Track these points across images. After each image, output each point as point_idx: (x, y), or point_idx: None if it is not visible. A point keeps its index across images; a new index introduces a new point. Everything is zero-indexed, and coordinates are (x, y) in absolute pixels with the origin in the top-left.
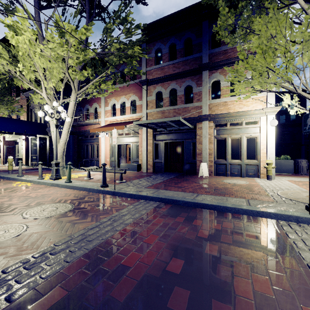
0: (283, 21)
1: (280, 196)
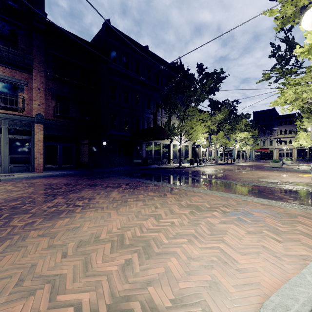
0: None
1: None
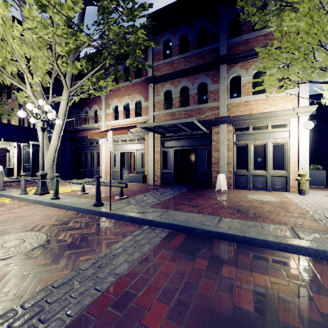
0: None
1: None
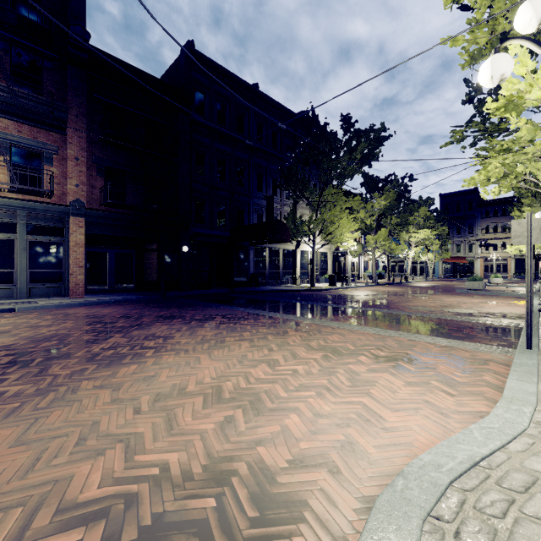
0: None
1: None
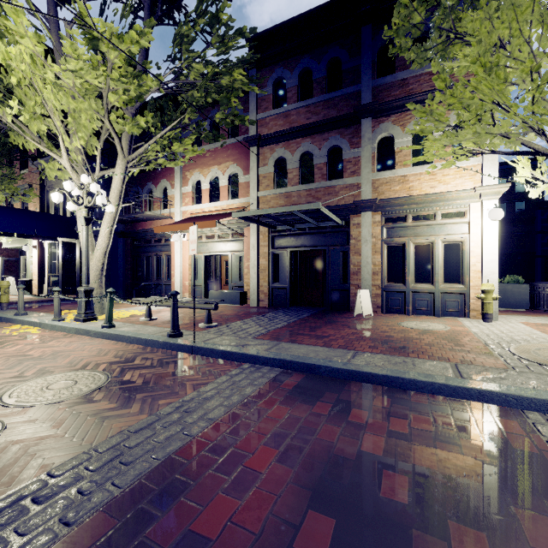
0: (526, 9)
1: (517, 356)
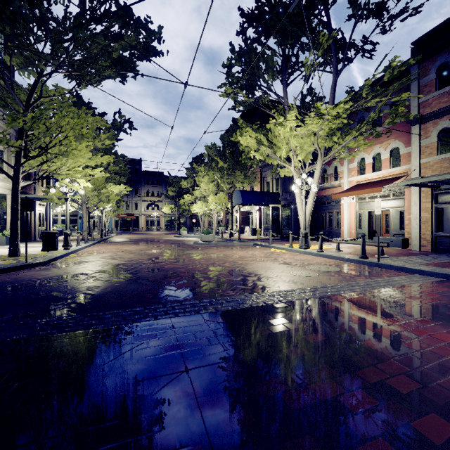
0: None
1: None
